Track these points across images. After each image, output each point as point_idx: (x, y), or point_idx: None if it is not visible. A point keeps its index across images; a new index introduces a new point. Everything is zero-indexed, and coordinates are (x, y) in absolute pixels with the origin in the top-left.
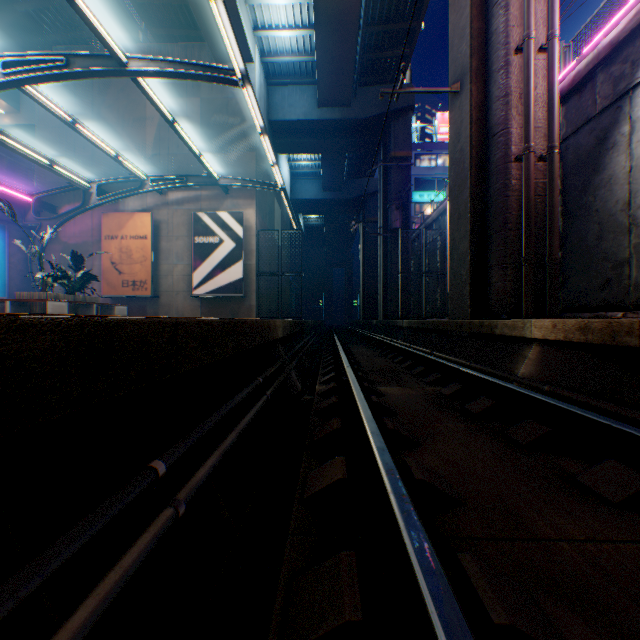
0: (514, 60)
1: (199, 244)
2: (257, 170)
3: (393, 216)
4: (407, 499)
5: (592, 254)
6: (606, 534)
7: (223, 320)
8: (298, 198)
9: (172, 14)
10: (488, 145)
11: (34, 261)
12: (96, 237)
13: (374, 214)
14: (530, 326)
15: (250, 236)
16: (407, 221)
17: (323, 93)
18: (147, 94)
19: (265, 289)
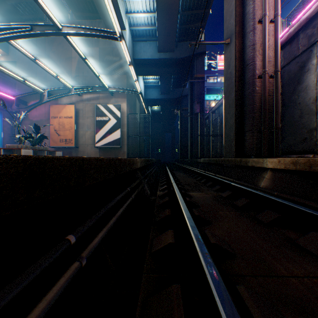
0: (257, 27)
1: (98, 121)
2: (127, 83)
3: (195, 107)
4: (208, 255)
5: (297, 125)
6: (315, 273)
7: (109, 158)
8: (148, 98)
9: (85, 5)
10: (244, 70)
11: (15, 129)
12: (47, 117)
13: (186, 106)
14: (266, 161)
15: (124, 117)
16: (202, 109)
17: (160, 45)
18: (72, 45)
19: (131, 143)
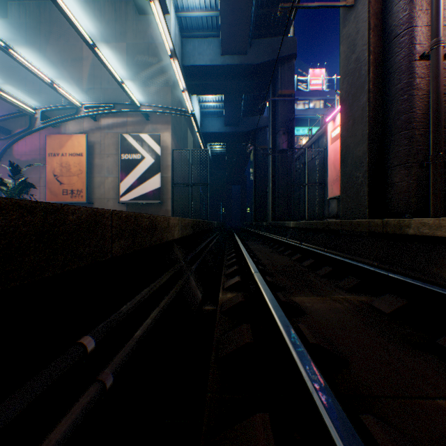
0: None
1: (125, 160)
2: (172, 101)
3: (281, 140)
4: None
5: None
6: None
7: None
8: (206, 131)
9: None
10: (388, 49)
11: None
12: (43, 155)
13: (263, 143)
14: None
15: (166, 154)
16: (291, 144)
17: (225, 42)
18: (64, 12)
19: (179, 197)
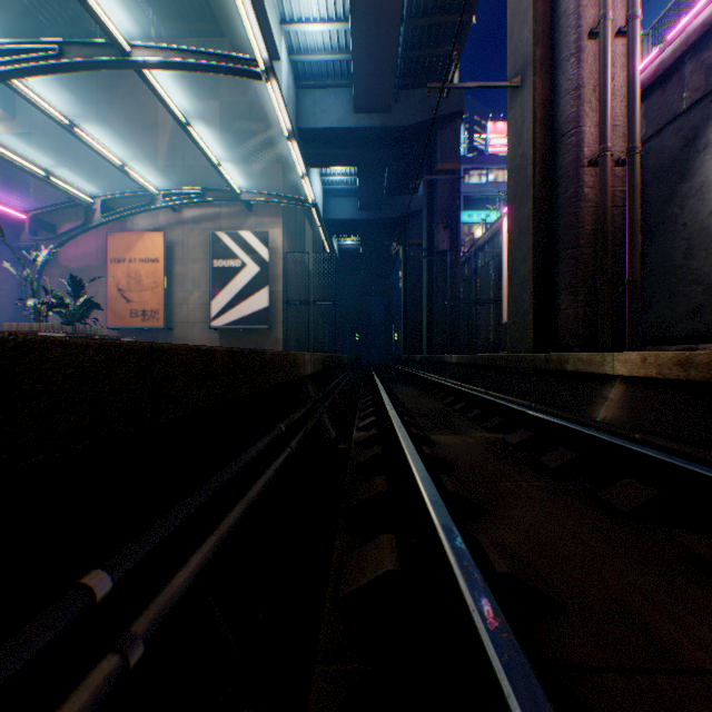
0: (587, 46)
1: (218, 268)
2: (285, 184)
3: (440, 237)
4: (503, 625)
5: (679, 276)
6: None
7: (230, 349)
8: (332, 218)
9: (187, 5)
10: (555, 148)
11: (26, 286)
12: (101, 260)
13: (417, 236)
14: (612, 360)
15: (277, 259)
16: (456, 243)
17: (360, 97)
18: (155, 90)
19: (294, 320)
